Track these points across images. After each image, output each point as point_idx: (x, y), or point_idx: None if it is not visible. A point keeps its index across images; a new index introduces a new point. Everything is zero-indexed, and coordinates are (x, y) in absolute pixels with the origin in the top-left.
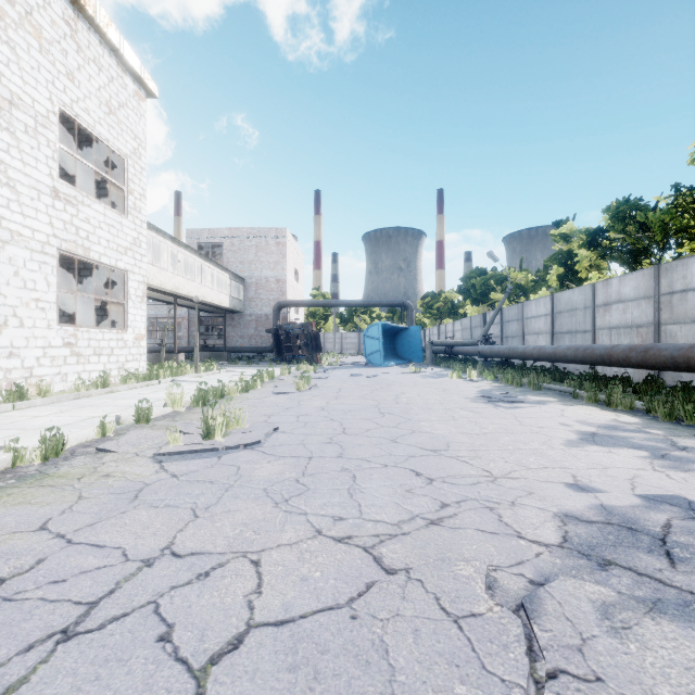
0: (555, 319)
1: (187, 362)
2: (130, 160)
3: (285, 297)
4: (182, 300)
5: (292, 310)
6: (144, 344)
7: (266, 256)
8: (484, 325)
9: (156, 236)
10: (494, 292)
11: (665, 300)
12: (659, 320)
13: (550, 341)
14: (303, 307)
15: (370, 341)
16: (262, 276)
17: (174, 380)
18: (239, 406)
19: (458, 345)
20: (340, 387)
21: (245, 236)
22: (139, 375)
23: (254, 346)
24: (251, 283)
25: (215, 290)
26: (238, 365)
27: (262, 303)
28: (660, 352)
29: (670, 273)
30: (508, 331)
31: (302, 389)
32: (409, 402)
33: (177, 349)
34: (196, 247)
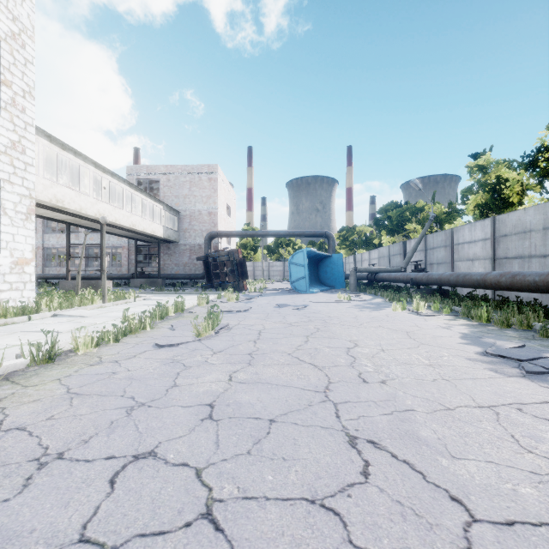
0: (498, 244)
1: (123, 287)
2: (6, 44)
3: (216, 228)
4: (114, 228)
5: (224, 240)
6: (31, 270)
7: (199, 191)
8: (404, 252)
9: (74, 158)
10: (409, 223)
11: None
12: None
13: (490, 267)
14: (234, 239)
15: (296, 268)
16: (195, 209)
17: (58, 314)
18: (39, 396)
19: (382, 272)
20: (261, 327)
21: (180, 172)
22: (8, 308)
23: (187, 273)
24: (185, 216)
25: (147, 220)
26: (163, 292)
27: (195, 234)
28: None
29: None
30: (433, 258)
31: (204, 334)
32: (384, 375)
33: (116, 275)
34: (135, 182)
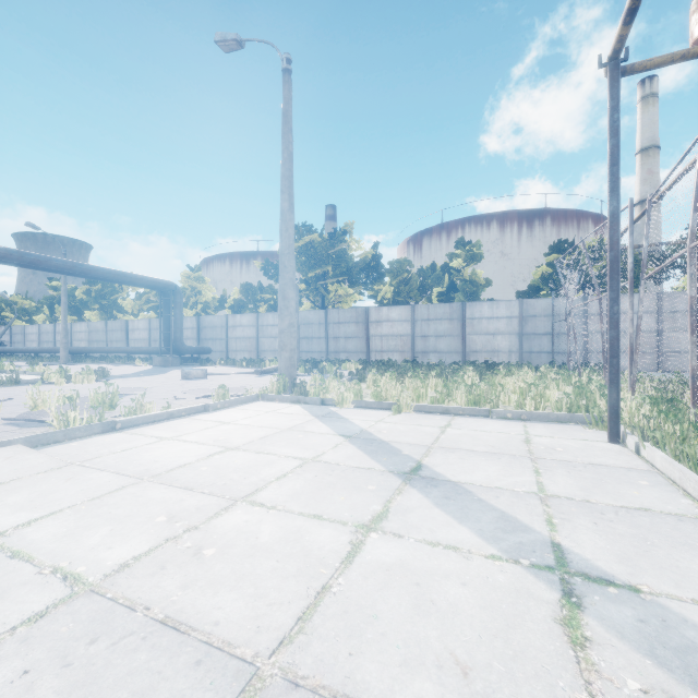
0: (41, 336)
1: None
2: None
3: None
4: None
5: None
6: None
7: None
8: None
9: None
10: (5, 311)
11: (73, 334)
12: (72, 340)
13: (39, 345)
14: None
15: None
16: None
17: None
18: None
19: None
20: None
21: None
22: None
23: None
24: None
25: None
26: None
27: None
28: (58, 349)
29: (74, 326)
30: (16, 339)
31: None
32: None
33: None
34: None
